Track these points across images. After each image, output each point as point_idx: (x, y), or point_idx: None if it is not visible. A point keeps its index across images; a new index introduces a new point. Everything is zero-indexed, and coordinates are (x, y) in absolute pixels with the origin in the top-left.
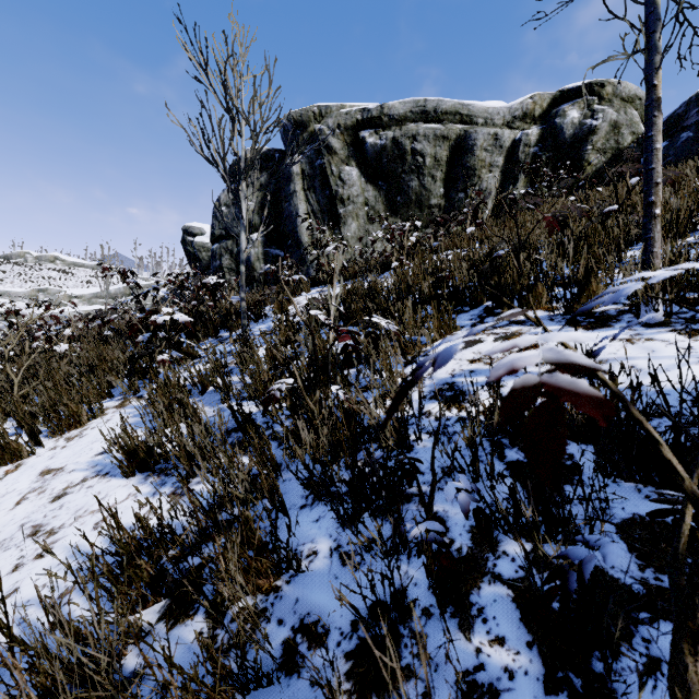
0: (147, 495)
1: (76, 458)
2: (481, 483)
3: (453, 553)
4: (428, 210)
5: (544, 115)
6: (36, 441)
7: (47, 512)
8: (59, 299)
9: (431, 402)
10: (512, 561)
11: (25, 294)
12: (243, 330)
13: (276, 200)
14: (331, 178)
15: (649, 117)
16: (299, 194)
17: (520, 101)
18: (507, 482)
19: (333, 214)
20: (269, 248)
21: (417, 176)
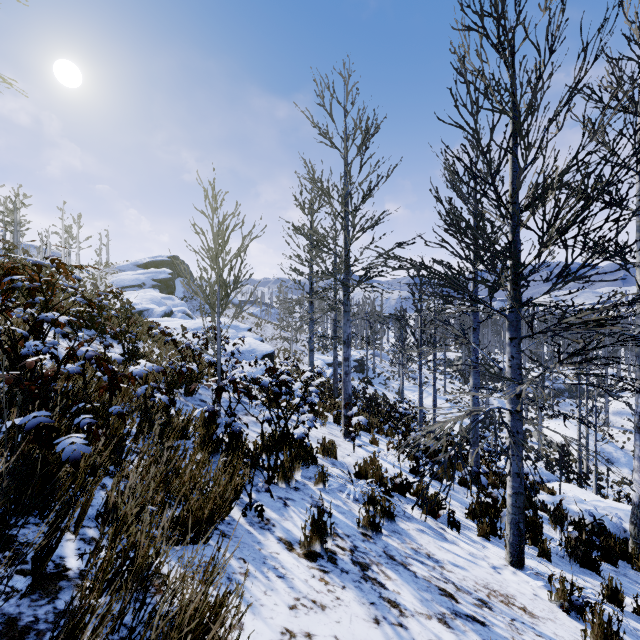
0: None
1: None
2: None
3: None
4: None
5: None
6: None
7: None
8: None
9: None
10: None
11: None
12: None
13: None
14: None
15: None
16: None
17: None
18: None
19: None
20: None
21: None
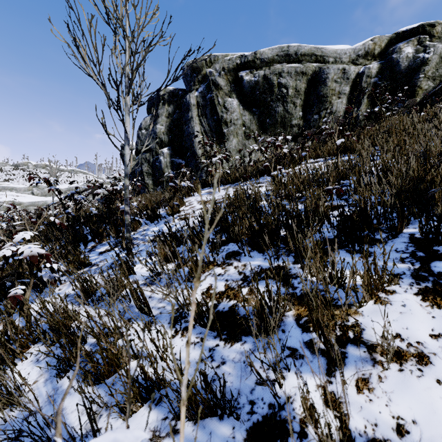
0: None
1: None
2: None
3: None
4: (290, 128)
5: (382, 53)
6: None
7: None
8: (46, 192)
9: None
10: None
11: (25, 189)
12: (126, 243)
13: (179, 124)
14: (218, 107)
15: None
16: (195, 119)
17: (362, 43)
18: None
19: (219, 133)
20: (174, 158)
21: (282, 103)
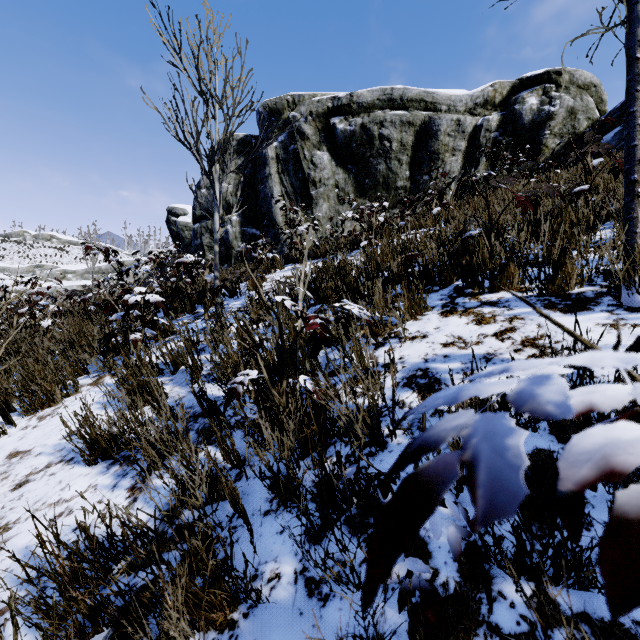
0: (107, 487)
1: (45, 439)
2: (465, 494)
3: (438, 589)
4: (395, 191)
5: (504, 102)
6: (9, 420)
7: (6, 503)
8: (54, 275)
9: (405, 390)
10: (512, 608)
11: (23, 270)
12: (216, 308)
13: (253, 183)
14: (304, 162)
15: (631, 92)
16: (274, 177)
17: (481, 88)
18: None
19: (306, 196)
20: (246, 227)
21: (384, 160)
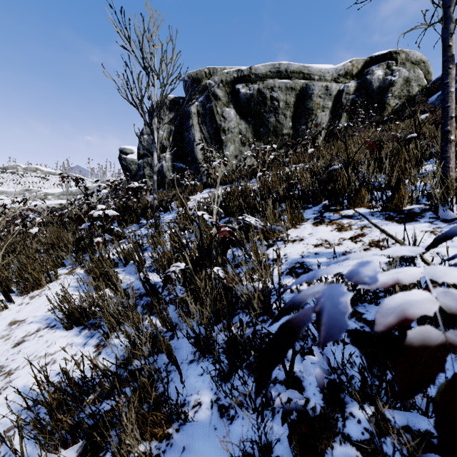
0: (80, 345)
1: (35, 312)
2: (328, 348)
3: (309, 411)
4: (281, 137)
5: (359, 73)
6: (9, 299)
7: (8, 356)
8: (39, 196)
9: (287, 277)
10: (358, 423)
11: (16, 192)
12: (155, 219)
13: (180, 130)
14: (217, 116)
15: (445, 69)
16: (196, 127)
17: (343, 64)
18: (349, 348)
19: (218, 140)
20: (175, 162)
21: (274, 114)
